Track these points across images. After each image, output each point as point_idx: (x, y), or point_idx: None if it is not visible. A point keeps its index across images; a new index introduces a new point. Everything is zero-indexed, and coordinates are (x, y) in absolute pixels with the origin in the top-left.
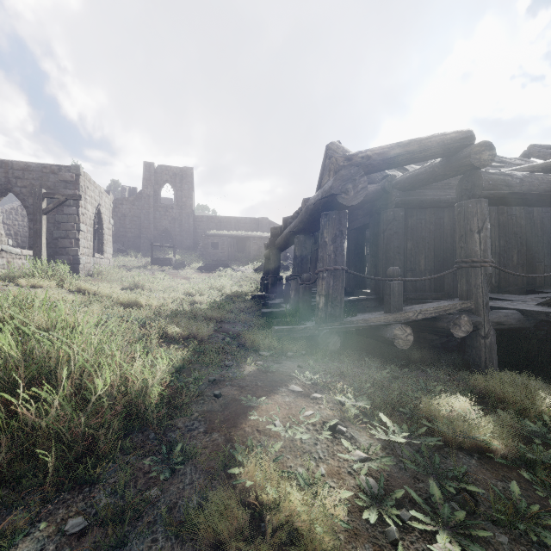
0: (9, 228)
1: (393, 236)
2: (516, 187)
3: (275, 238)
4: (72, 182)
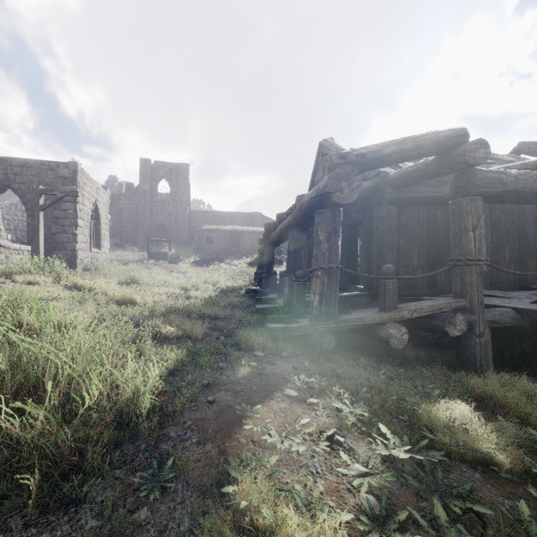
0: (9, 223)
1: (387, 233)
2: (510, 185)
3: (269, 233)
4: (70, 178)
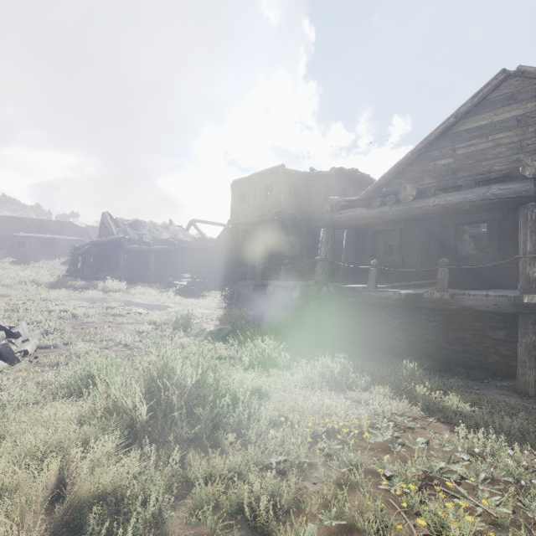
0: None
1: (114, 256)
2: (132, 249)
3: (76, 251)
4: None
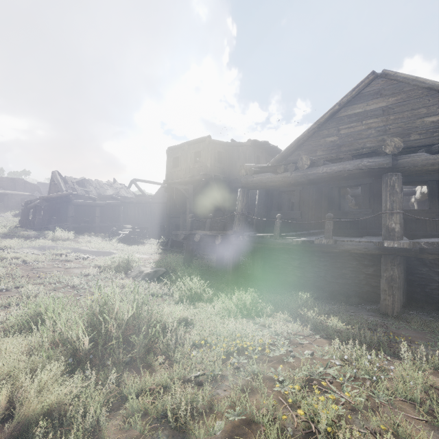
0: None
1: (63, 209)
2: (79, 204)
3: (27, 204)
4: None
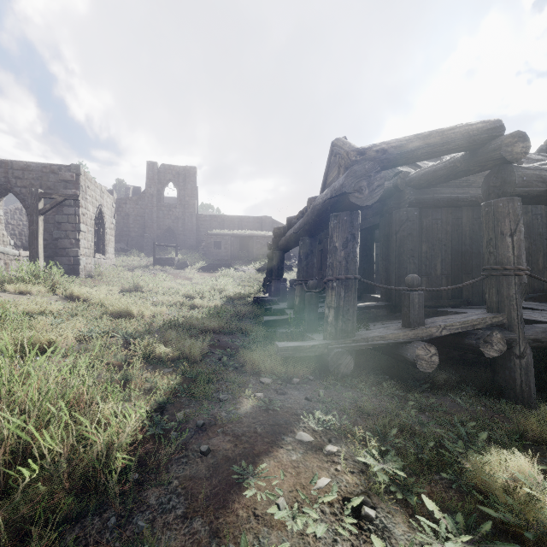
0: (14, 228)
1: (407, 238)
2: None
3: (279, 238)
4: (72, 181)
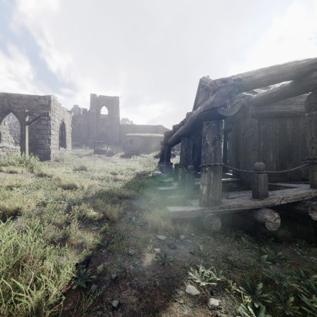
0: (15, 133)
1: (250, 137)
2: None
3: (167, 138)
4: (46, 105)
